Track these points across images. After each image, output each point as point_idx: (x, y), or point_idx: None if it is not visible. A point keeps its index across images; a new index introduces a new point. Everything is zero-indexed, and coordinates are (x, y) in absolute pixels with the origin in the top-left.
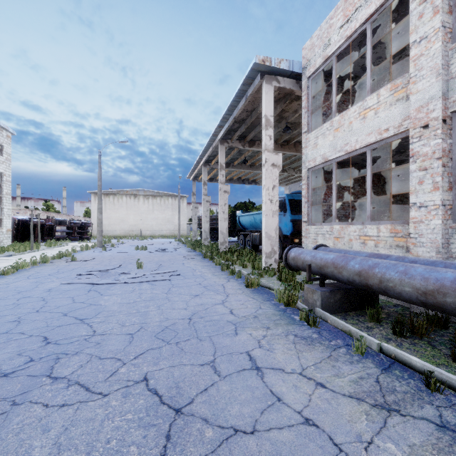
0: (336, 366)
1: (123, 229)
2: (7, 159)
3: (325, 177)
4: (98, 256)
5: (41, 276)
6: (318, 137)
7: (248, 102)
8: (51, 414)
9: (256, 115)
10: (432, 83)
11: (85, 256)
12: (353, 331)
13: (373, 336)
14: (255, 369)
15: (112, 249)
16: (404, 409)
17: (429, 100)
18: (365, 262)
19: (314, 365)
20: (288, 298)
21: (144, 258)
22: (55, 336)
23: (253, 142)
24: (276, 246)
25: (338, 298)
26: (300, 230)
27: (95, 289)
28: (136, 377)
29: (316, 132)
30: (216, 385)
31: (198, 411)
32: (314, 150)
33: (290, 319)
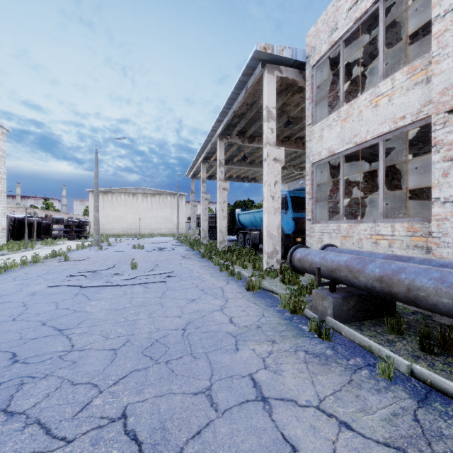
0: (361, 396)
1: (122, 228)
2: (2, 156)
3: (330, 172)
4: (93, 255)
5: (29, 278)
6: (323, 129)
7: (248, 95)
8: None
9: (256, 109)
10: None
11: (79, 255)
12: (375, 347)
13: (398, 353)
14: (261, 400)
15: (109, 247)
16: None
17: None
18: (387, 266)
19: (333, 395)
20: (295, 304)
21: (140, 257)
22: (25, 352)
23: (253, 138)
24: (278, 246)
25: (351, 305)
26: (302, 228)
27: (83, 293)
28: (112, 412)
29: (321, 124)
30: (212, 426)
31: None
32: (319, 143)
33: (298, 330)
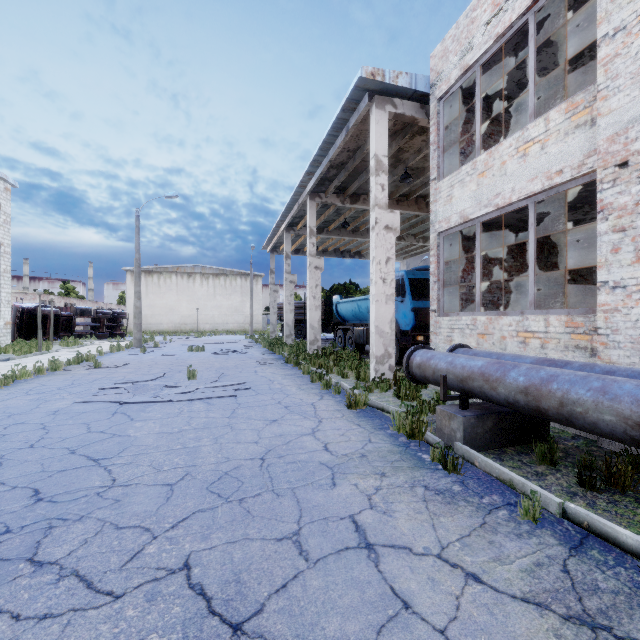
0: (496, 542)
1: (172, 322)
2: (6, 221)
3: (463, 246)
4: (134, 360)
5: (47, 391)
6: (453, 186)
7: (350, 138)
8: (22, 634)
9: (361, 157)
10: (633, 98)
11: (114, 360)
12: (517, 481)
13: (548, 489)
14: (365, 547)
15: (156, 349)
16: (618, 625)
17: (629, 123)
18: (534, 373)
19: (460, 541)
20: (413, 426)
21: (199, 363)
22: (51, 488)
23: (356, 196)
24: (392, 347)
25: (488, 426)
26: (425, 323)
27: (124, 411)
28: (171, 562)
29: (451, 179)
30: (301, 578)
31: (271, 629)
32: (448, 206)
33: (416, 460)
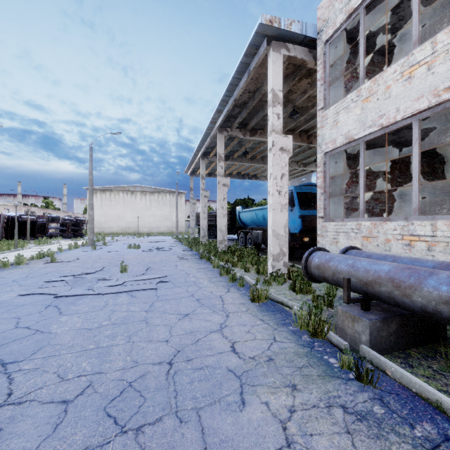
0: None
1: (120, 226)
2: None
3: (345, 164)
4: (84, 255)
5: (2, 283)
6: (339, 113)
7: (250, 80)
8: None
9: (259, 96)
10: None
11: (69, 255)
12: (449, 405)
13: None
14: None
15: (104, 247)
16: None
17: None
18: None
19: None
20: (315, 325)
21: (134, 258)
22: None
23: (255, 130)
24: (286, 247)
25: (392, 329)
26: (310, 227)
27: (57, 304)
28: None
29: (337, 107)
30: None
31: None
32: (334, 129)
33: (324, 365)
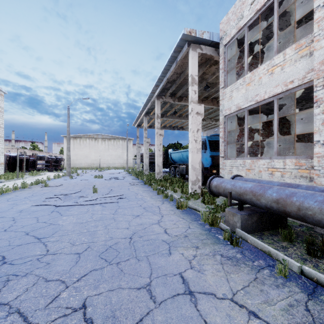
0: (264, 290)
1: (87, 163)
2: (1, 111)
3: (237, 123)
4: (66, 182)
5: (18, 199)
6: (232, 91)
7: (178, 67)
8: None
9: (183, 77)
10: None
11: (56, 182)
12: (273, 252)
13: (290, 256)
14: (188, 294)
15: (77, 177)
16: None
17: None
18: (282, 191)
19: (243, 290)
20: (212, 219)
21: (99, 184)
22: (12, 256)
23: (181, 98)
24: (200, 176)
25: (254, 220)
26: (217, 163)
27: (57, 210)
28: (75, 303)
29: (231, 87)
30: (151, 315)
31: None
32: (229, 101)
33: (215, 238)
